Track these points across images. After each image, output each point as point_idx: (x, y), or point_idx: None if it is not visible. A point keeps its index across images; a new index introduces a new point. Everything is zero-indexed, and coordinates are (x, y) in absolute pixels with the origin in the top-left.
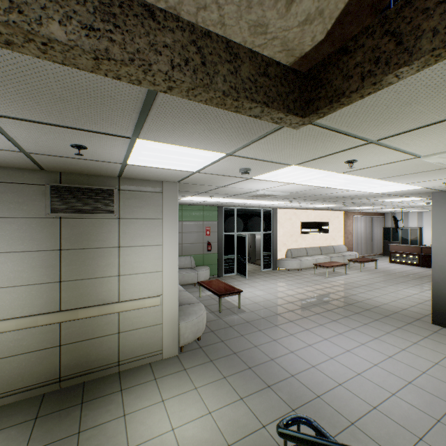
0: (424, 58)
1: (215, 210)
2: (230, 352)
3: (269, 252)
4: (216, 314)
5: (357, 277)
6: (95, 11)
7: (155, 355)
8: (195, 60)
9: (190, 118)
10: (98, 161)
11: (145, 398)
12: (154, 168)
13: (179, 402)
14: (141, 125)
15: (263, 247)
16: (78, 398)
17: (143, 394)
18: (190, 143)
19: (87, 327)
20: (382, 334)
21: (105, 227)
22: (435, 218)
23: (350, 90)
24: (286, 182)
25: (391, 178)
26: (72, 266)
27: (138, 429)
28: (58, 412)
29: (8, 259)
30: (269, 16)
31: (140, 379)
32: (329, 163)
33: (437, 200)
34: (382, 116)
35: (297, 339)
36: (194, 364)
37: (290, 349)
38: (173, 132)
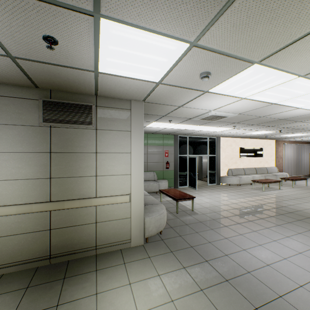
0: None
1: (172, 137)
2: (187, 246)
3: (213, 171)
4: (174, 214)
5: (291, 192)
6: None
7: (124, 243)
8: None
9: None
10: (74, 69)
11: (115, 280)
12: (122, 78)
13: (144, 287)
14: None
15: (209, 167)
16: (62, 273)
17: (114, 275)
18: (154, 21)
19: (71, 216)
20: None
21: (85, 136)
22: None
23: None
24: (239, 96)
25: None
26: (60, 166)
27: (106, 309)
28: (45, 284)
29: (10, 158)
30: None
31: (112, 262)
32: (299, 55)
33: None
34: None
35: (247, 239)
36: (157, 254)
37: (242, 247)
38: None
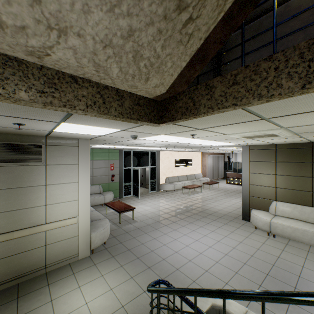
0: (202, 114)
1: (117, 152)
2: (126, 250)
3: (154, 180)
4: (117, 225)
5: (207, 194)
6: (45, 83)
7: (73, 258)
8: (99, 101)
9: (97, 118)
10: (32, 129)
11: (67, 287)
12: (73, 133)
13: (91, 286)
14: (66, 118)
15: (150, 177)
16: (14, 295)
17: (65, 284)
18: (98, 125)
19: (20, 243)
20: (216, 228)
21: (35, 171)
22: (244, 160)
23: (177, 118)
24: (161, 140)
25: (218, 140)
26: (8, 201)
27: (62, 307)
28: None
29: None
30: (137, 84)
31: (62, 275)
32: (182, 135)
33: (245, 150)
34: (199, 122)
35: (168, 236)
36: (101, 260)
37: (163, 243)
38: (87, 121)
